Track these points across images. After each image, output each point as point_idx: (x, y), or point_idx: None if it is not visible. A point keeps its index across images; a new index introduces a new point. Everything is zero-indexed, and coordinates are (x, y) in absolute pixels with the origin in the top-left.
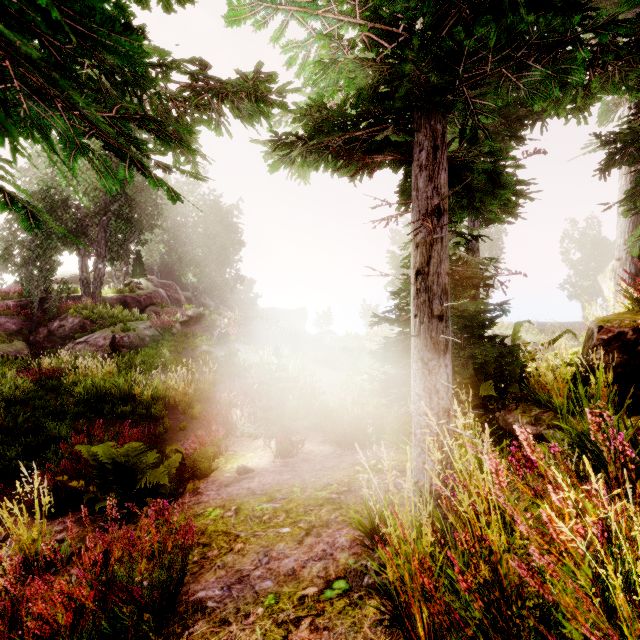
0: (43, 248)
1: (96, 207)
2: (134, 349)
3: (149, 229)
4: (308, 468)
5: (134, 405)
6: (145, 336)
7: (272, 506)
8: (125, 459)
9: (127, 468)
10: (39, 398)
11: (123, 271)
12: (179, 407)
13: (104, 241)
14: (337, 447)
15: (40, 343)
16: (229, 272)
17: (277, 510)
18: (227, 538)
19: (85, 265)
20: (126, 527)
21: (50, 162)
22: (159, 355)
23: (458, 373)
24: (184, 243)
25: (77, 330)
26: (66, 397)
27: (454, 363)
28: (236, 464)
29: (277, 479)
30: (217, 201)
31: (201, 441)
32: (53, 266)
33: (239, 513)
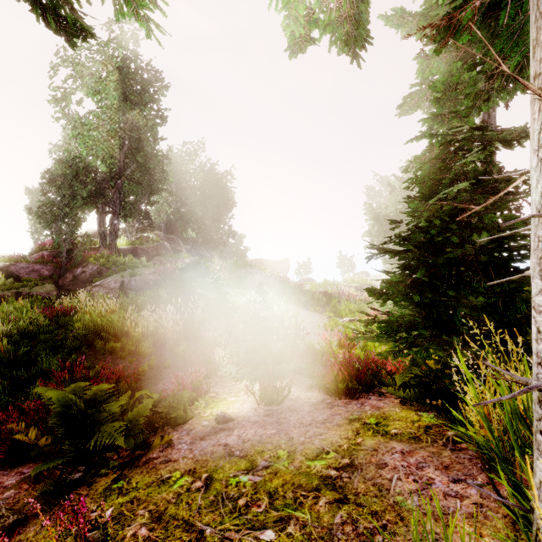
0: (69, 207)
1: (112, 172)
2: (140, 291)
3: (156, 191)
4: (295, 422)
5: (125, 341)
6: (149, 280)
7: (251, 481)
8: (91, 403)
9: (80, 420)
10: (50, 332)
11: (135, 227)
12: (166, 344)
13: (118, 201)
14: (326, 395)
15: (66, 286)
16: (222, 227)
17: (257, 489)
18: (187, 536)
19: (103, 221)
20: (79, 491)
21: (76, 136)
22: (160, 297)
23: (492, 314)
24: (185, 204)
25: (95, 275)
26: (70, 332)
27: (488, 300)
28: (216, 410)
29: (259, 435)
30: (212, 167)
31: (181, 382)
32: (77, 222)
33: (209, 487)
